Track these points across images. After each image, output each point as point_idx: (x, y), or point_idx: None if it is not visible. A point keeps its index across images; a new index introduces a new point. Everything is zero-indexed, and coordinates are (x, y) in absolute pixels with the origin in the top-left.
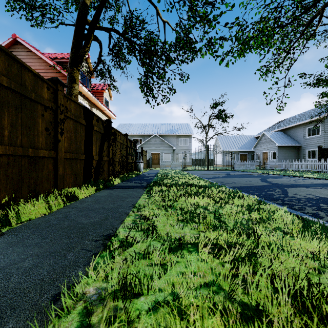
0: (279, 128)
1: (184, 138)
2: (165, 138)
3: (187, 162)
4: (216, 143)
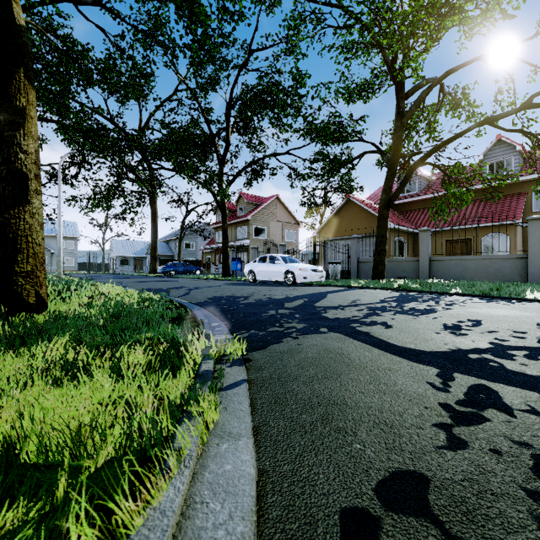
0: (164, 240)
1: (68, 240)
2: None
3: (72, 267)
4: (112, 247)
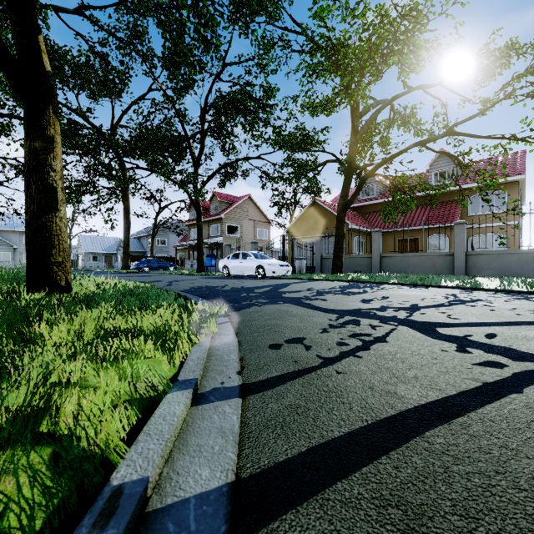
0: (136, 236)
1: None
2: (1, 234)
3: None
4: (80, 243)
